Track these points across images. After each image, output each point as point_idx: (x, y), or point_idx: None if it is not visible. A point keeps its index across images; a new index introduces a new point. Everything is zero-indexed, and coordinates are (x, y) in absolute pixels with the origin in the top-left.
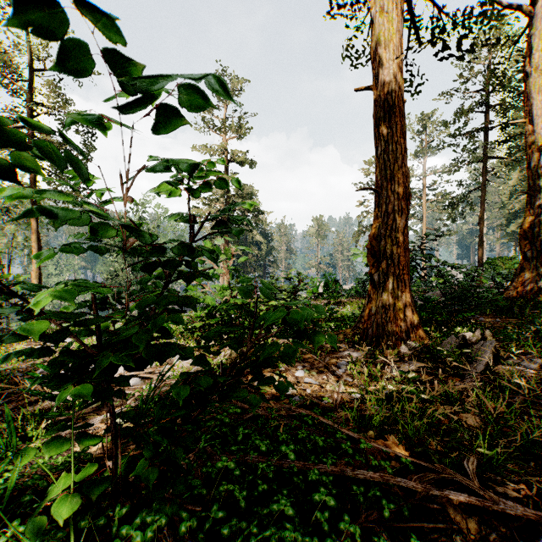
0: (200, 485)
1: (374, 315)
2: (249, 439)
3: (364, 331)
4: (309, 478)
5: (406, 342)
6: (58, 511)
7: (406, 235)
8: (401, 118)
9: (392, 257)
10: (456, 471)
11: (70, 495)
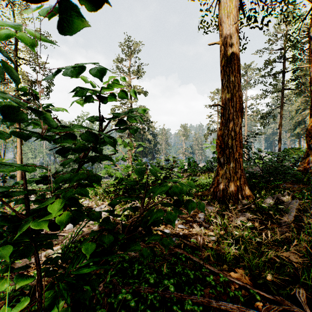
0: None
1: (221, 183)
2: (142, 272)
3: (214, 193)
4: (185, 306)
5: (241, 200)
6: None
7: (241, 134)
8: (238, 61)
9: (232, 147)
10: (289, 298)
11: None
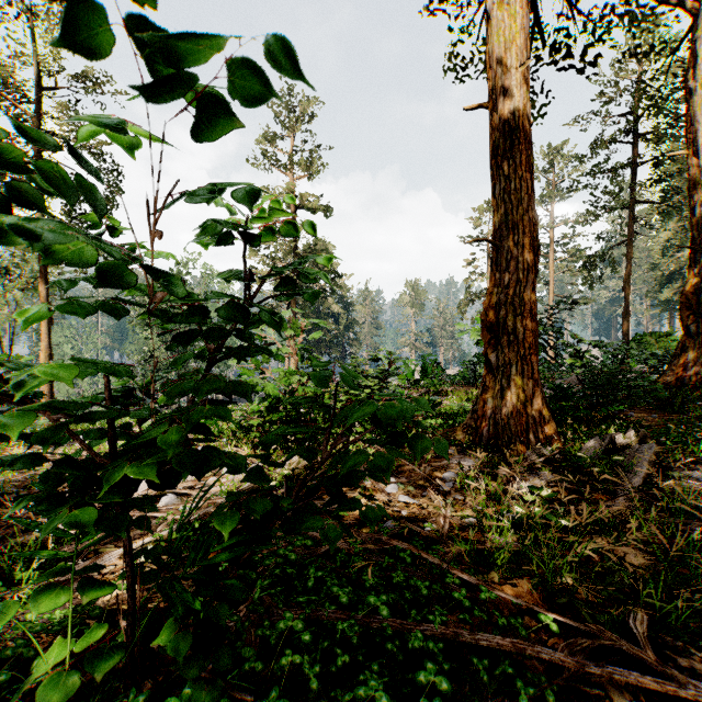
0: (253, 656)
1: (491, 409)
2: (323, 585)
3: (477, 431)
4: (409, 644)
5: (534, 446)
6: (42, 701)
7: (534, 303)
8: (527, 145)
9: (515, 331)
10: (617, 632)
11: (62, 677)
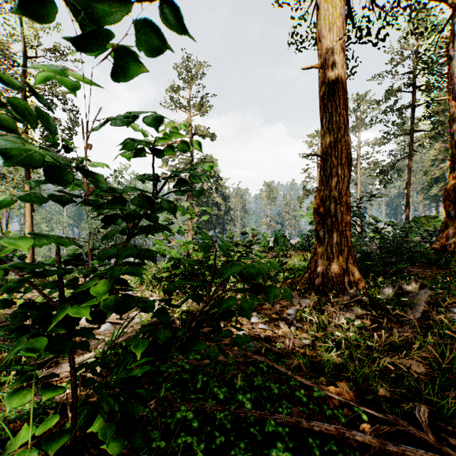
0: (158, 437)
1: (320, 266)
2: (208, 386)
3: (311, 281)
4: (265, 428)
5: (349, 291)
6: None
7: (348, 196)
8: (344, 92)
9: (336, 215)
10: (407, 419)
11: (25, 454)
